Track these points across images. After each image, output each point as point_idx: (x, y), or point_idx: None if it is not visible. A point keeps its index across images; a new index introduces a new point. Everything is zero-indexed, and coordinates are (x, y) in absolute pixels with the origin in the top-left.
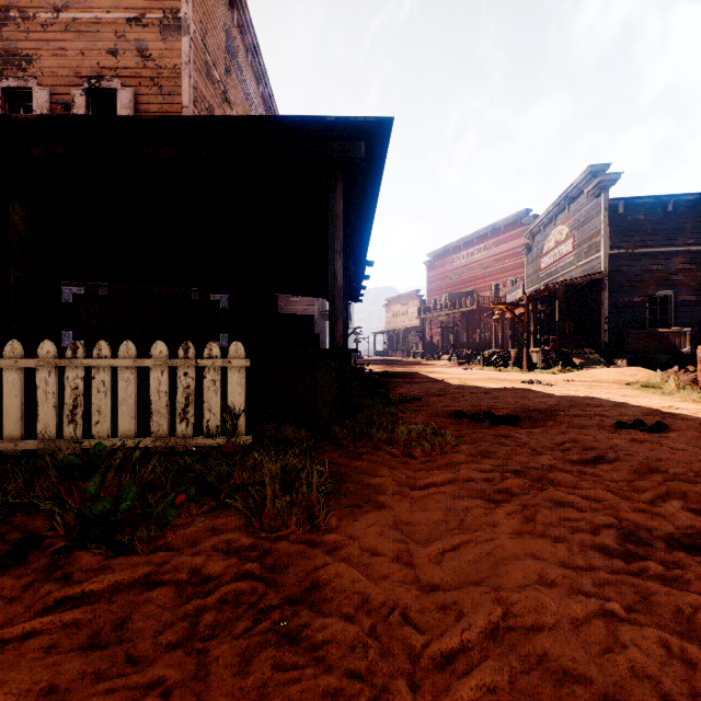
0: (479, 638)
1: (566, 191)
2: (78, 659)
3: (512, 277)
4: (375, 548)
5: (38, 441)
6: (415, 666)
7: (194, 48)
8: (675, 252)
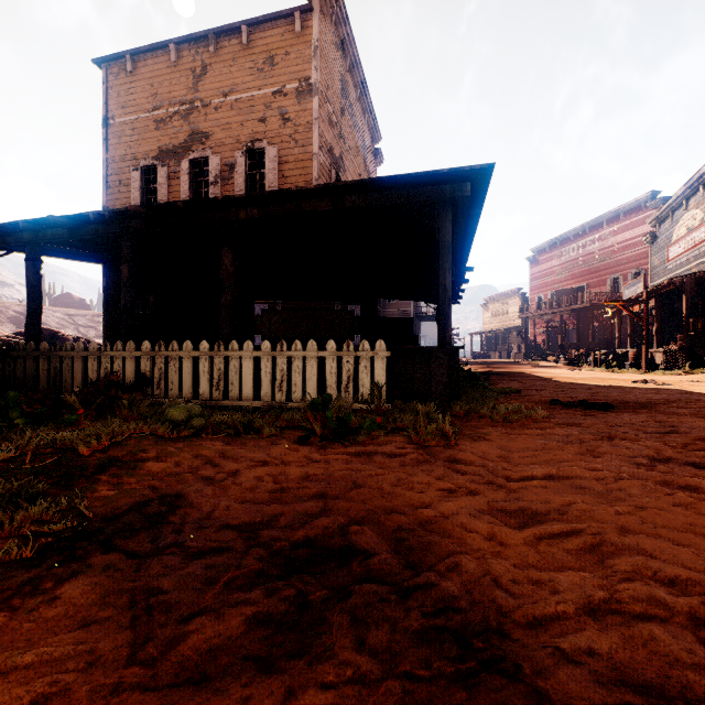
0: (541, 476)
1: (700, 171)
2: (361, 465)
3: (633, 269)
4: (485, 452)
5: (263, 402)
6: (508, 479)
7: (321, 105)
8: None
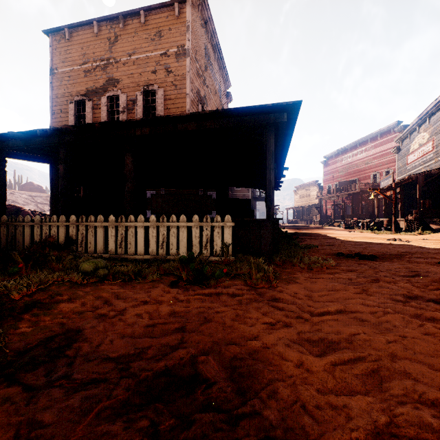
0: (334, 311)
1: (427, 109)
2: (212, 303)
3: (386, 169)
4: (296, 292)
5: (151, 256)
6: (311, 314)
7: (191, 63)
8: None
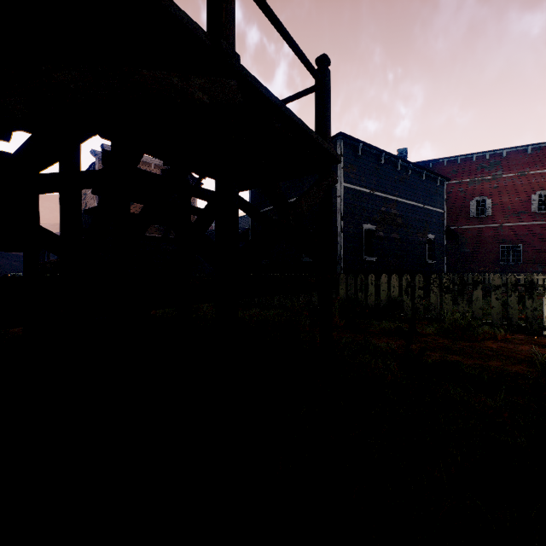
0: None
1: None
2: None
3: None
4: None
5: None
6: None
7: None
8: (271, 209)
